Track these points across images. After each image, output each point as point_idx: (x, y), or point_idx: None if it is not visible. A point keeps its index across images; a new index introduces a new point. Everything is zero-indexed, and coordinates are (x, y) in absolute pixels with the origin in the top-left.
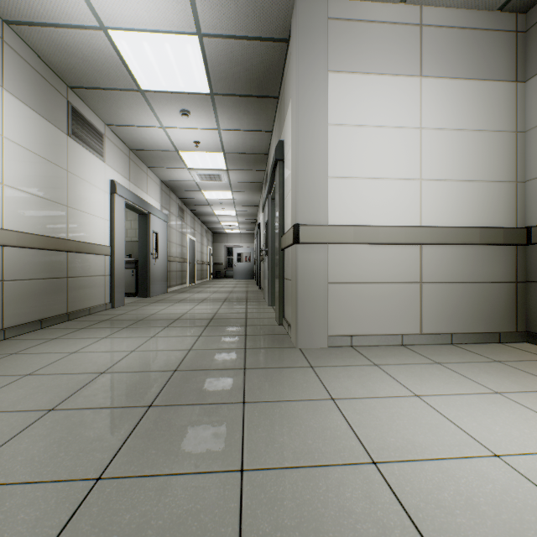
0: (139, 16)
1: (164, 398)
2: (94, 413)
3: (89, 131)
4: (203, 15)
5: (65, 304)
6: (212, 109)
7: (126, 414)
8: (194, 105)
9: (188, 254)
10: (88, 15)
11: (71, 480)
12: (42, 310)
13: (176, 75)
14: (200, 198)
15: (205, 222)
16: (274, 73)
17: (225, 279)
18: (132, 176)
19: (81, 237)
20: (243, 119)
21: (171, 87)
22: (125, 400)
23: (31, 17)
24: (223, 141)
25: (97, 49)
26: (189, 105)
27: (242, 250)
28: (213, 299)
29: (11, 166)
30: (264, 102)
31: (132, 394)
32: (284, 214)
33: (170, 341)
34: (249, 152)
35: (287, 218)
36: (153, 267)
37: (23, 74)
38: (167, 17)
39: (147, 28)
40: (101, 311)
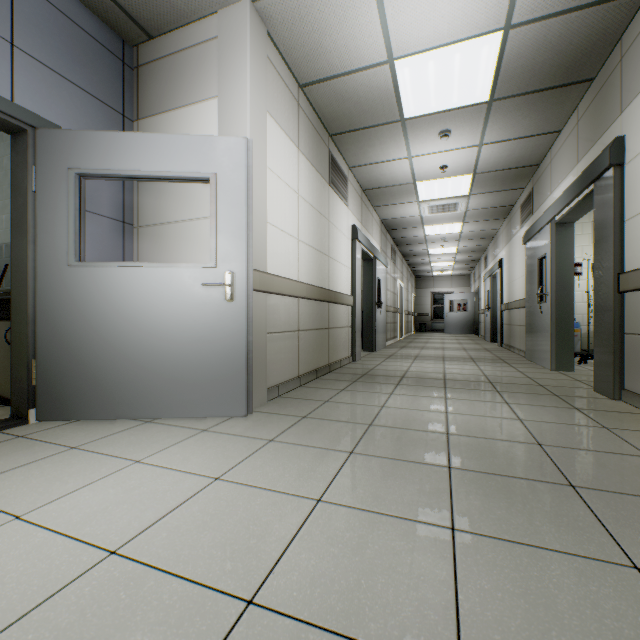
0: (437, 32)
1: (579, 479)
2: (506, 480)
3: (339, 177)
4: (522, 0)
5: (327, 356)
6: (482, 121)
7: (553, 490)
8: (459, 121)
9: (398, 303)
10: (380, 52)
11: (597, 559)
12: (316, 360)
13: (452, 90)
14: (417, 235)
15: (412, 264)
16: (603, 45)
17: (432, 333)
18: (363, 219)
19: (335, 287)
20: (522, 124)
21: (439, 107)
22: (525, 472)
23: (324, 73)
24: (479, 159)
25: (374, 86)
26: (453, 123)
27: (455, 296)
28: (453, 357)
29: (302, 222)
30: (566, 92)
31: (524, 466)
32: (621, 241)
33: (477, 406)
34: (511, 166)
35: (638, 246)
36: (377, 318)
37: (307, 132)
38: (471, 21)
39: (440, 44)
40: (347, 364)
